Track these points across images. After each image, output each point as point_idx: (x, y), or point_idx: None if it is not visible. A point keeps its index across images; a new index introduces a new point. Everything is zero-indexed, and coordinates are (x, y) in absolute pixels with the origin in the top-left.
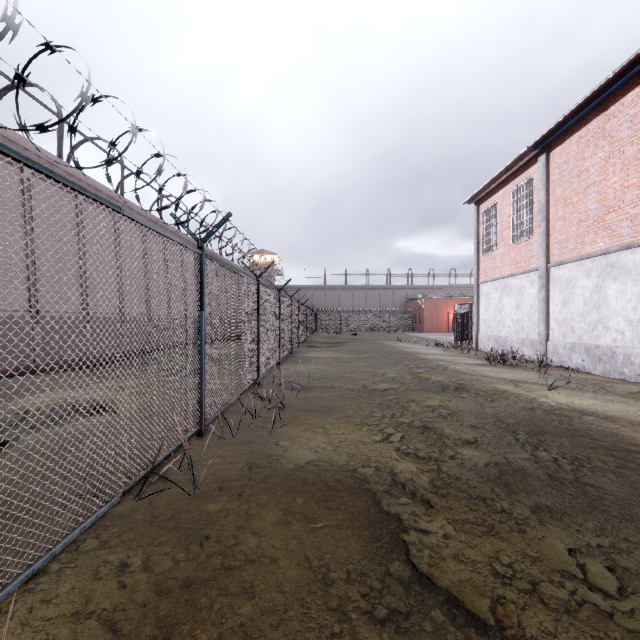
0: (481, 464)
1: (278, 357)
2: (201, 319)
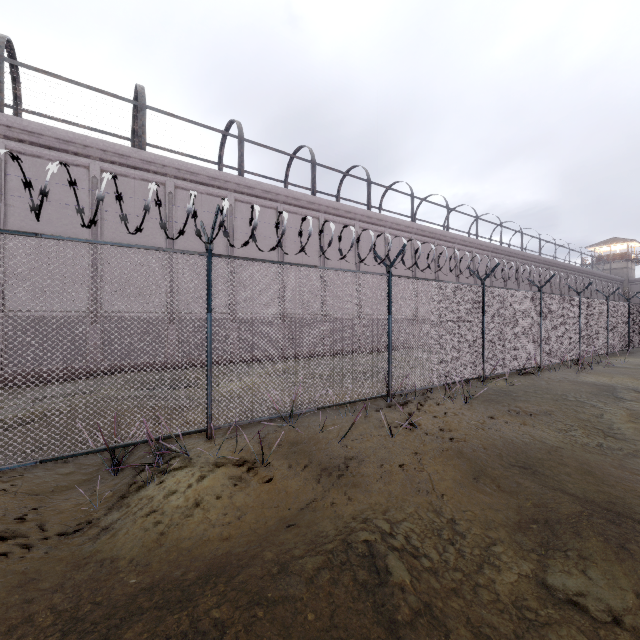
0: None
1: (605, 350)
2: (540, 320)
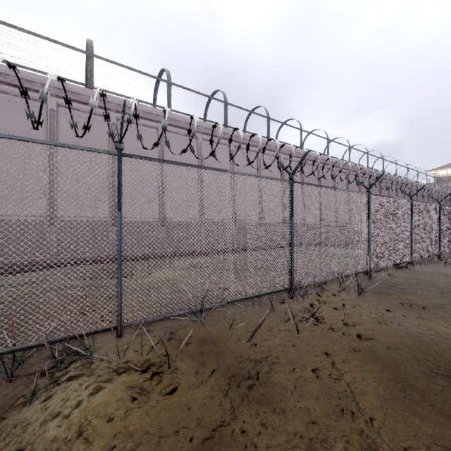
0: None
1: None
2: (411, 223)
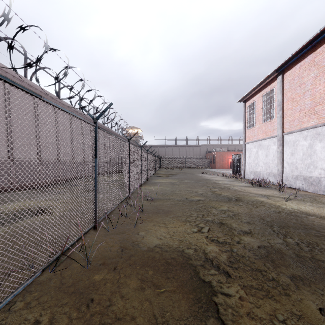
0: (255, 247)
1: (140, 182)
2: (95, 163)
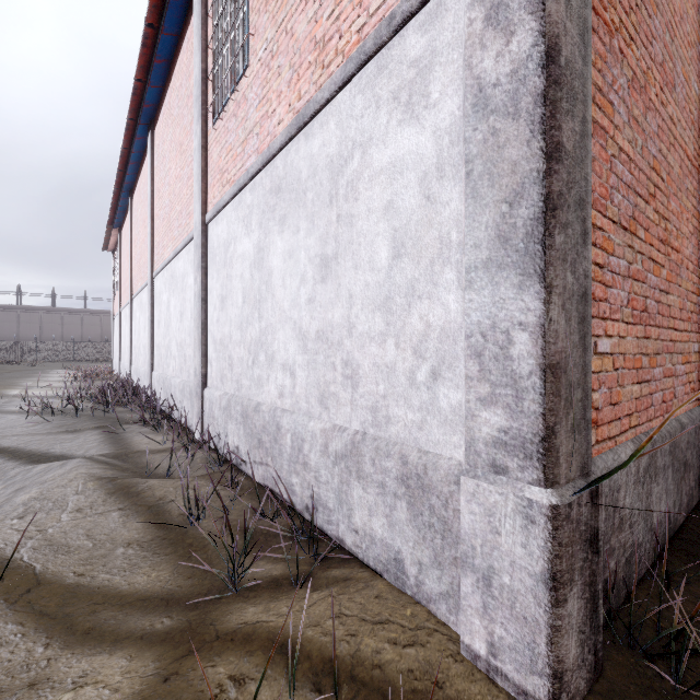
0: None
1: None
2: None
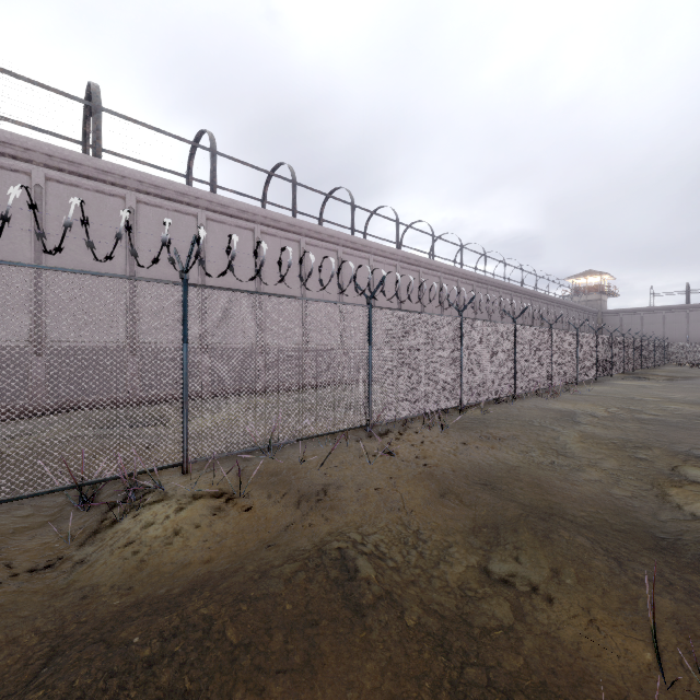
0: (646, 417)
1: (575, 379)
2: (515, 351)
